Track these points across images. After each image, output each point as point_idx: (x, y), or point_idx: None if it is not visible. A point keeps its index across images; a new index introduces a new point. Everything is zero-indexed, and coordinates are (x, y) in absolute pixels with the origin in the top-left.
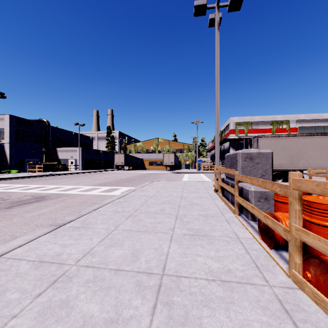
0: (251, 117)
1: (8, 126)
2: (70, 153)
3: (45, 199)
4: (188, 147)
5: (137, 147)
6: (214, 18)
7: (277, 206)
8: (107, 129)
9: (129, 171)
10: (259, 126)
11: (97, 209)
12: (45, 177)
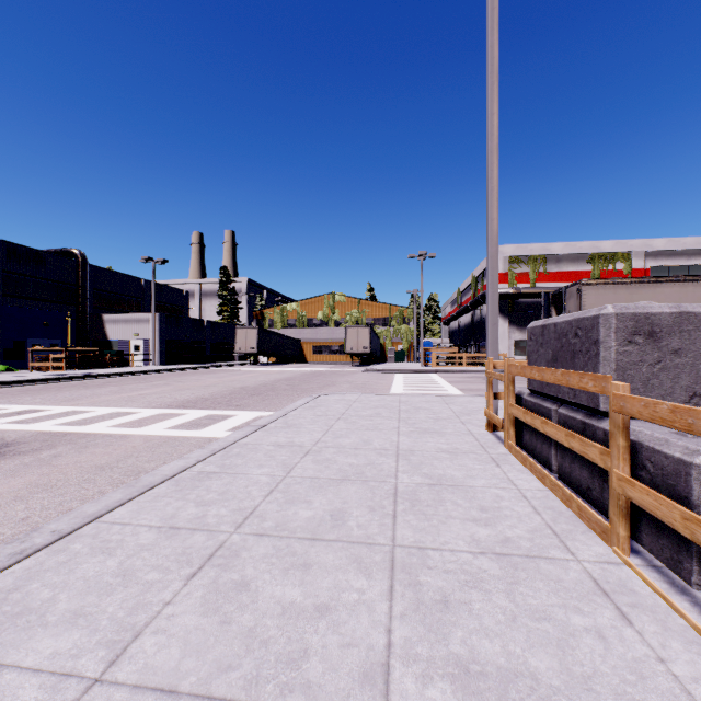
0: (544, 244)
1: None
2: (133, 326)
3: (1, 455)
4: (402, 313)
5: (288, 313)
6: None
7: None
8: (221, 274)
9: (269, 368)
10: (561, 266)
11: (107, 513)
12: (65, 382)
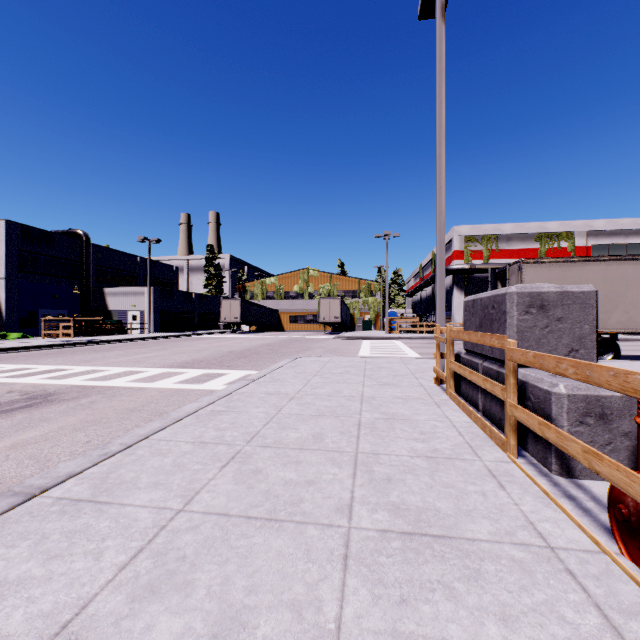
0: (496, 225)
1: (4, 243)
2: (131, 298)
3: (50, 401)
4: (369, 286)
5: (267, 286)
6: None
7: None
8: (208, 252)
9: (251, 336)
10: (512, 245)
11: (153, 434)
12: (76, 347)
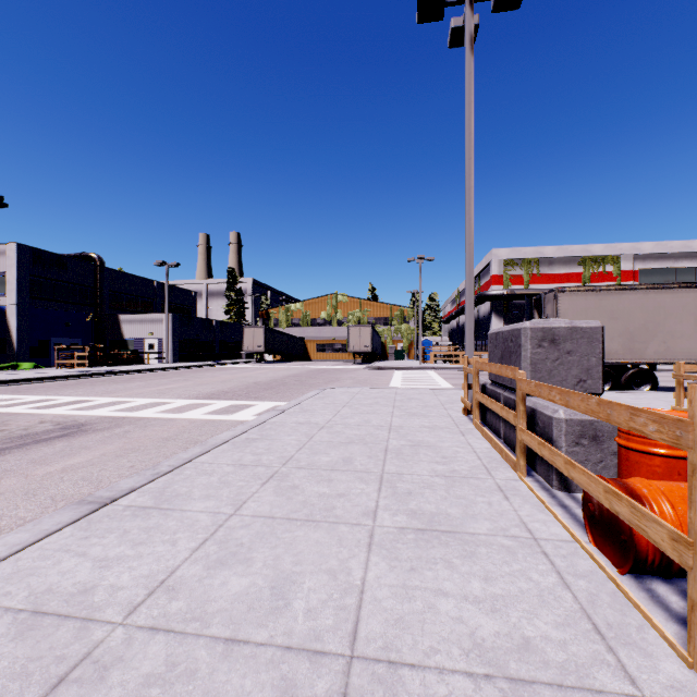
0: (537, 248)
1: (15, 268)
2: (148, 326)
3: (85, 431)
4: (402, 313)
5: (292, 313)
6: (462, 26)
7: (627, 459)
8: (229, 275)
9: (276, 366)
10: (554, 269)
11: (196, 458)
12: (93, 377)
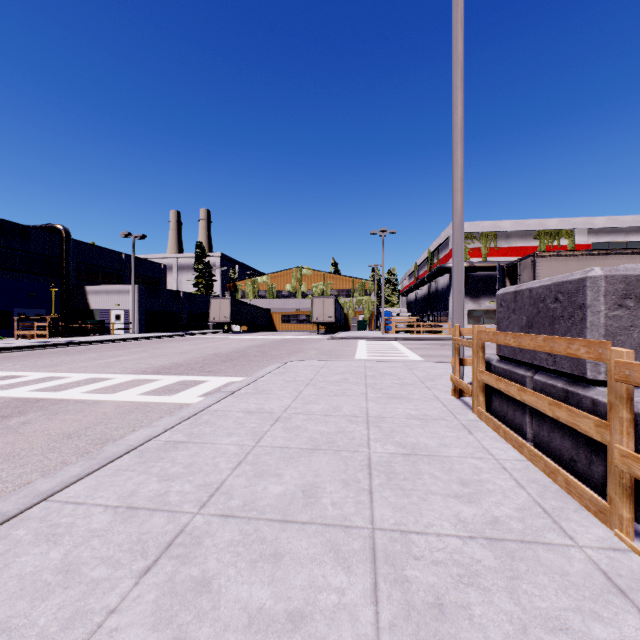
0: (495, 222)
1: None
2: (114, 297)
3: None
4: (363, 285)
5: (259, 285)
6: None
7: None
8: (197, 249)
9: (241, 336)
10: (510, 242)
11: (61, 490)
12: (47, 349)
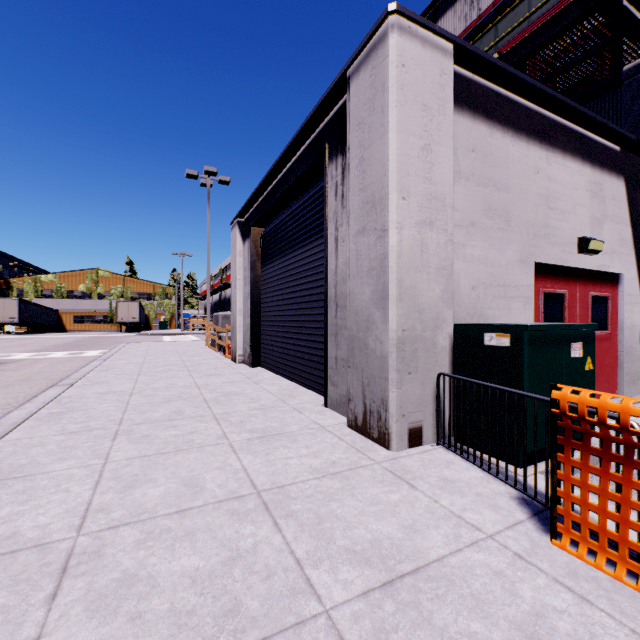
0: None
1: None
2: None
3: (7, 362)
4: (165, 290)
5: (43, 284)
6: (206, 183)
7: None
8: None
9: (40, 336)
10: None
11: (112, 356)
12: None
